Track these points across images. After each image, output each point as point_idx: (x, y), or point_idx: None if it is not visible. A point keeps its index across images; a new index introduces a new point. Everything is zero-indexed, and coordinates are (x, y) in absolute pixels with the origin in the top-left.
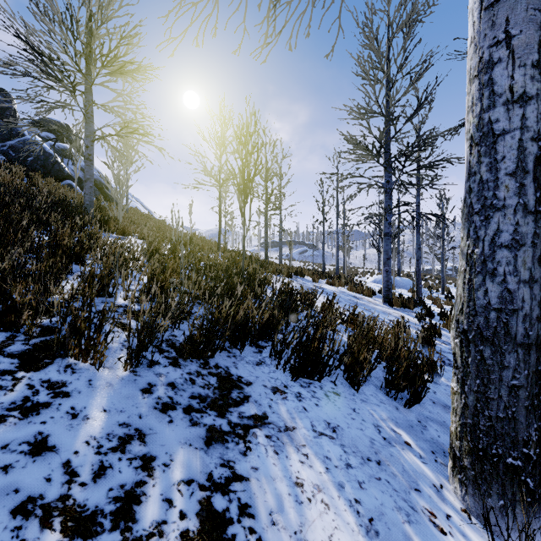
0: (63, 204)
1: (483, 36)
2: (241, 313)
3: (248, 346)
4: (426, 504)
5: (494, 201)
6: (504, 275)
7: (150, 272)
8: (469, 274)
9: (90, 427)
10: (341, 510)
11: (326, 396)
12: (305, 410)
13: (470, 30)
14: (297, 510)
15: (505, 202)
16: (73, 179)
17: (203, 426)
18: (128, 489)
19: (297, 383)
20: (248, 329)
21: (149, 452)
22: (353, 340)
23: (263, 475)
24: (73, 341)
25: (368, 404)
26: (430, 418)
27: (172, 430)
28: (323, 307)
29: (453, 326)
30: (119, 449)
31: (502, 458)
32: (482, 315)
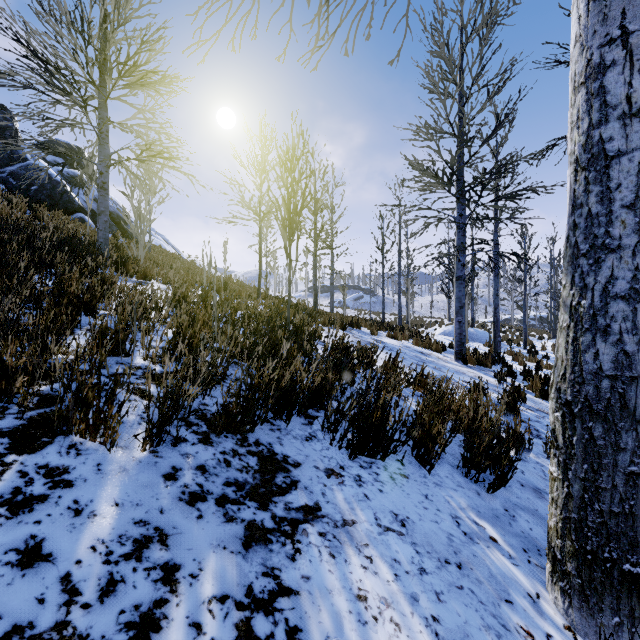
0: (73, 242)
1: (592, 33)
2: (287, 376)
3: (296, 416)
4: (520, 620)
5: (606, 240)
6: (620, 333)
7: (175, 326)
8: (574, 331)
9: (97, 527)
10: (416, 632)
11: (392, 478)
12: (367, 498)
13: (574, 27)
14: (361, 634)
15: (620, 241)
16: (85, 212)
17: (240, 522)
18: (145, 610)
19: (355, 463)
20: (295, 396)
21: (172, 559)
22: (424, 408)
23: (316, 586)
24: (78, 414)
25: (444, 488)
26: (519, 506)
27: (201, 529)
28: (385, 367)
29: (552, 396)
30: (134, 555)
31: (617, 564)
32: (591, 384)
